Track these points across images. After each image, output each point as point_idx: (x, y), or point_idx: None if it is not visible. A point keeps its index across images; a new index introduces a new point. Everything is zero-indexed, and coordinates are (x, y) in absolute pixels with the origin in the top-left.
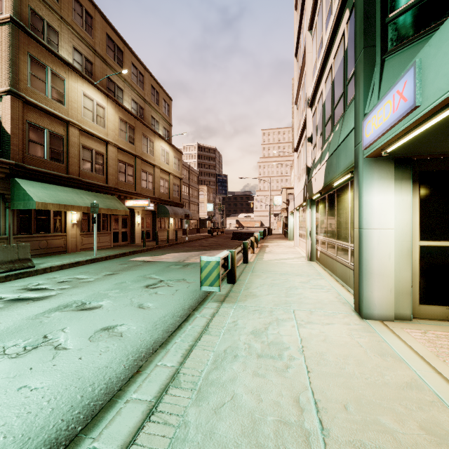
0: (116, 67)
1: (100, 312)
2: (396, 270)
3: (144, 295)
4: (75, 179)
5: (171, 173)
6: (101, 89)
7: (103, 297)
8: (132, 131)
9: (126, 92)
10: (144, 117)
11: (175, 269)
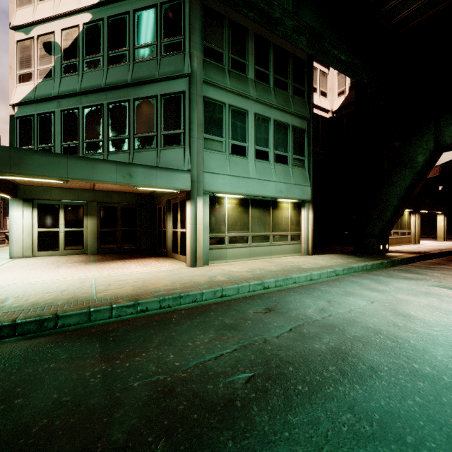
0: None
1: None
2: (25, 239)
3: None
4: None
5: None
6: None
7: None
8: None
9: None
10: None
11: None
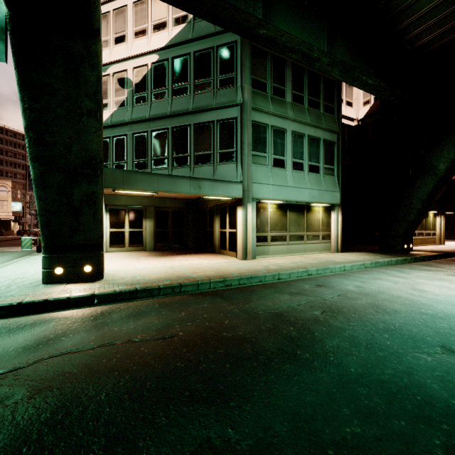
0: None
1: None
2: None
3: None
4: None
5: None
6: None
7: None
8: None
9: None
10: None
11: None
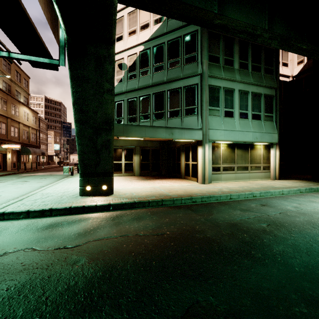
0: None
1: (33, 181)
2: None
3: (42, 179)
4: None
5: (30, 126)
6: None
7: (28, 180)
8: (5, 102)
9: None
10: (11, 91)
11: (48, 176)
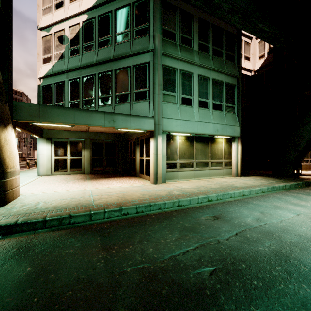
0: None
1: None
2: (47, 164)
3: None
4: None
5: None
6: None
7: None
8: None
9: None
10: None
11: None
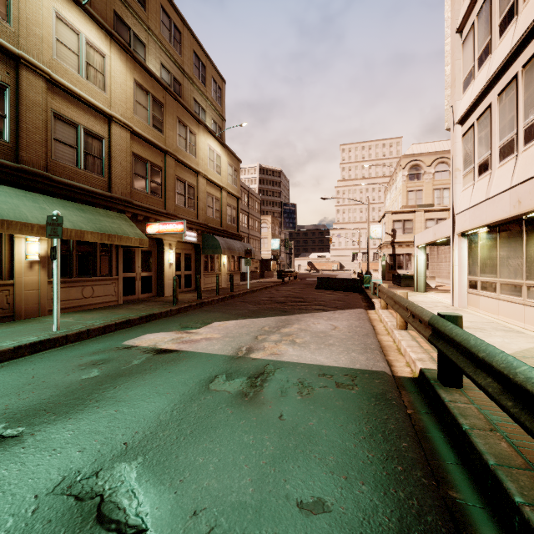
0: (132, 3)
1: None
2: None
3: None
4: (35, 175)
5: (224, 188)
6: (96, 18)
7: None
8: (160, 110)
9: (151, 50)
10: (183, 98)
11: (226, 409)
